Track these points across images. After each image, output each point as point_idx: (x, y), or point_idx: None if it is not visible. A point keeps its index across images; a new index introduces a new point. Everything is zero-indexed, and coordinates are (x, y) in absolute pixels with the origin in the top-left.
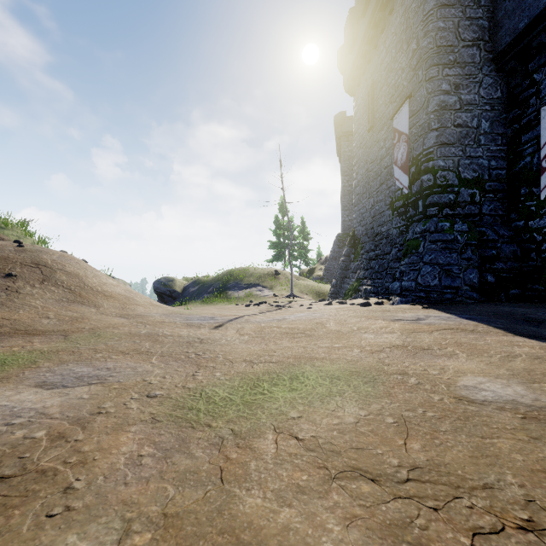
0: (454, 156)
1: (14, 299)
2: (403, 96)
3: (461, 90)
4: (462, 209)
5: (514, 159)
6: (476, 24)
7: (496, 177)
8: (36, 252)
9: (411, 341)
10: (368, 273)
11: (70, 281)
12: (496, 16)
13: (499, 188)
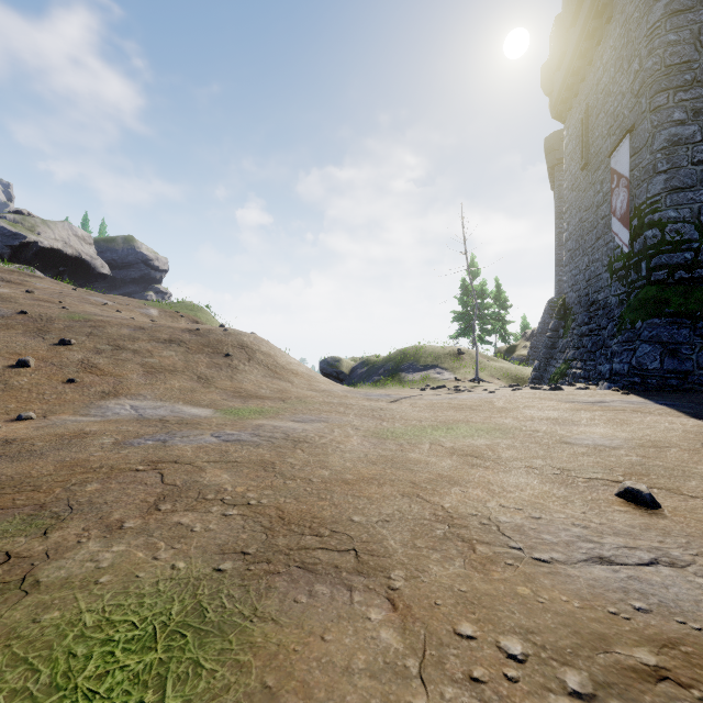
0: (692, 203)
1: (236, 373)
2: (623, 129)
3: None
4: None
5: None
6: None
7: None
8: (238, 336)
9: (567, 416)
10: (578, 353)
11: (267, 361)
12: None
13: None
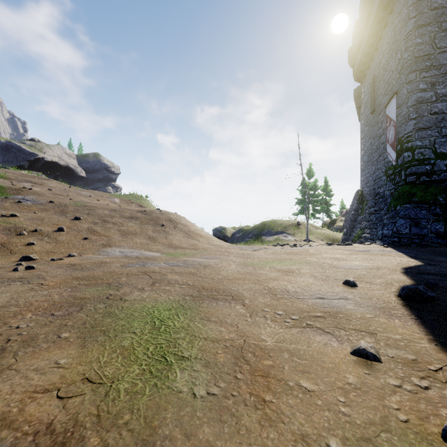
0: (430, 137)
1: (168, 235)
2: (392, 92)
3: (437, 86)
4: (438, 176)
5: None
6: None
7: None
8: (167, 214)
9: (344, 257)
10: (368, 224)
11: (184, 228)
12: None
13: None
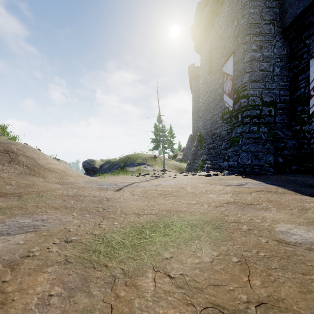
0: (259, 88)
1: None
2: (229, 53)
3: (263, 49)
4: (264, 119)
5: (294, 90)
6: (272, 11)
7: (284, 100)
8: (7, 144)
9: (239, 199)
10: (208, 157)
11: (28, 162)
12: (283, 6)
13: (285, 107)
